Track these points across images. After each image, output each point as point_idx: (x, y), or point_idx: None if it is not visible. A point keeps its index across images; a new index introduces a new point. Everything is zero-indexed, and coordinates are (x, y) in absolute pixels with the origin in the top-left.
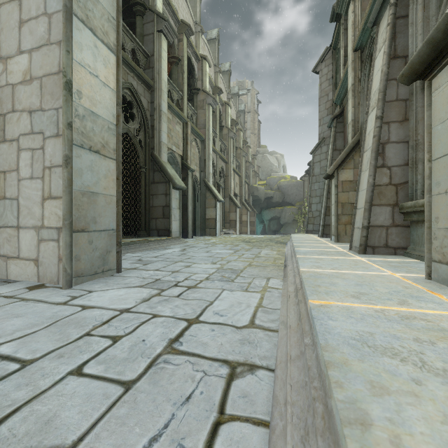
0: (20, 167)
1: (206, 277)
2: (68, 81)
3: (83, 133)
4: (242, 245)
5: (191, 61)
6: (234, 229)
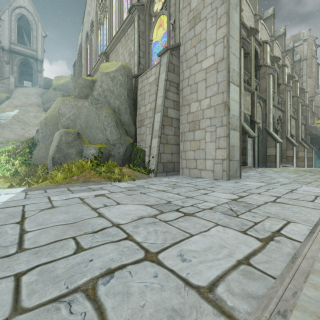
0: (206, 138)
1: (288, 182)
2: (228, 107)
3: (231, 124)
4: (304, 173)
5: (255, 49)
6: (290, 164)
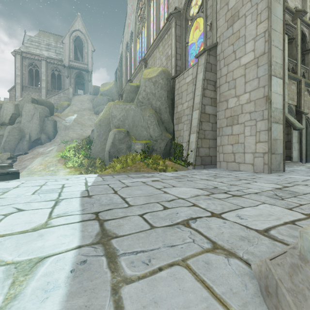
0: (245, 132)
1: None
2: (270, 101)
3: (273, 117)
4: None
5: (302, 32)
6: None
